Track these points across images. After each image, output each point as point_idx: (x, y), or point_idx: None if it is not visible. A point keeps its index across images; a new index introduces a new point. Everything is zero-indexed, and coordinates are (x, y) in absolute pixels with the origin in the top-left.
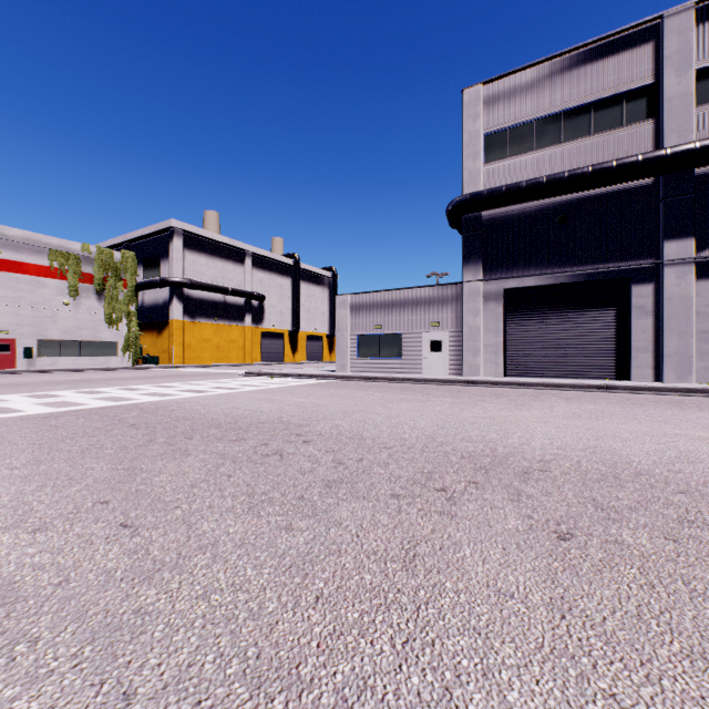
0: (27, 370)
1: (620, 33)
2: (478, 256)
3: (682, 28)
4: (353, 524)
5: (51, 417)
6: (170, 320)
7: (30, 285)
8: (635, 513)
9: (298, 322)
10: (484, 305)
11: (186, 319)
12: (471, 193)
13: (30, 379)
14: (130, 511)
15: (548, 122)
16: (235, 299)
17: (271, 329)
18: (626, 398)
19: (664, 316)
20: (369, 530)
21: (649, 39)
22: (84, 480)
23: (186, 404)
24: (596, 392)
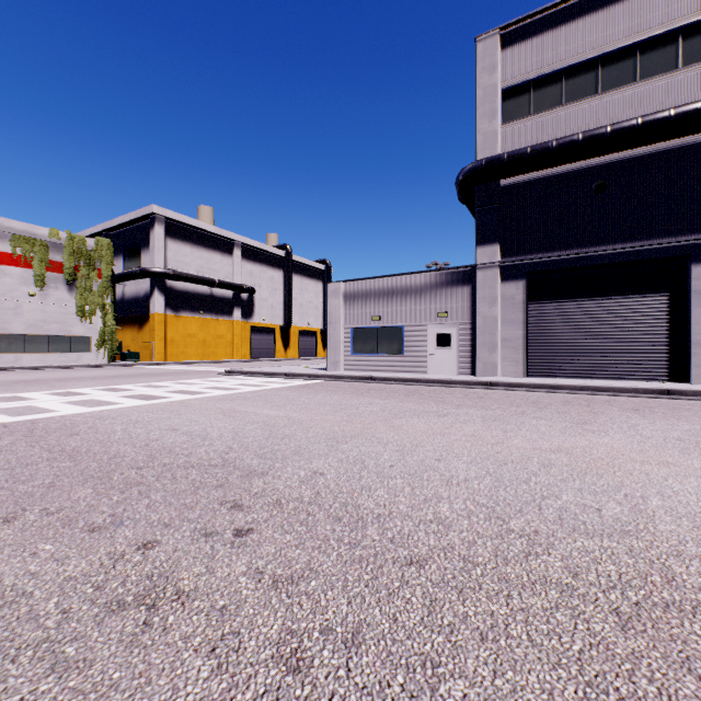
0: None
1: None
2: (494, 233)
3: None
4: None
5: None
6: (150, 314)
7: None
8: None
9: (290, 317)
10: (502, 291)
11: (169, 313)
12: (487, 157)
13: None
14: None
15: (582, 70)
16: (222, 292)
17: (262, 324)
18: None
19: None
20: None
21: None
22: None
23: (107, 421)
24: (658, 399)
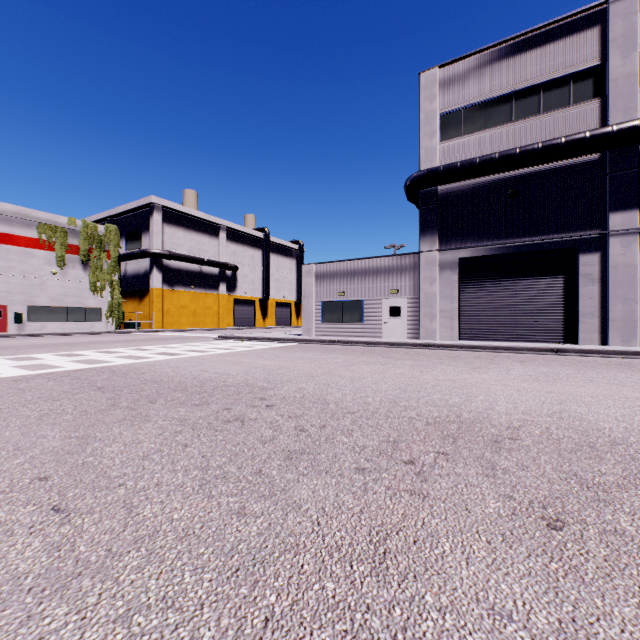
0: (16, 334)
1: (568, 18)
2: (434, 228)
3: (627, 12)
4: (314, 507)
5: (23, 379)
6: (150, 288)
7: (20, 255)
8: (626, 492)
9: (268, 291)
10: (440, 273)
11: (165, 287)
12: (428, 169)
13: (17, 342)
14: (68, 489)
15: (500, 102)
16: (210, 269)
17: (244, 297)
18: (577, 360)
19: (609, 283)
20: (332, 515)
21: (596, 23)
22: (31, 450)
23: (157, 367)
24: (547, 355)
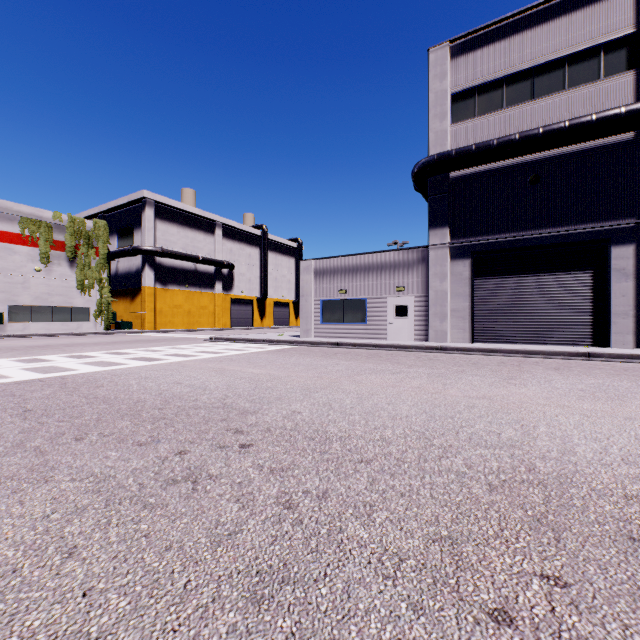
0: None
1: None
2: (445, 219)
3: None
4: None
5: None
6: (142, 287)
7: (0, 251)
8: None
9: (266, 290)
10: (451, 269)
11: (158, 286)
12: (438, 153)
13: None
14: None
15: (519, 78)
16: (205, 267)
17: (241, 296)
18: (620, 368)
19: None
20: None
21: None
22: None
23: (122, 377)
24: (579, 360)
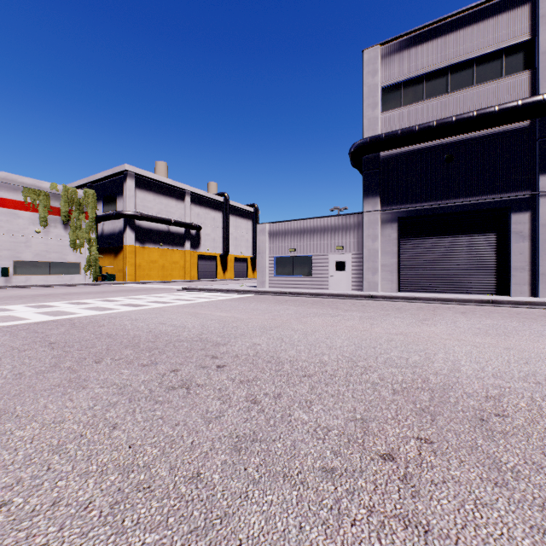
0: (3, 286)
1: None
2: (376, 190)
3: None
4: None
5: None
6: (124, 245)
7: (7, 216)
8: None
9: (227, 247)
10: (381, 231)
11: (137, 245)
12: (371, 136)
13: (0, 294)
14: None
15: (437, 75)
16: (177, 229)
17: (206, 253)
18: (514, 312)
19: (539, 240)
20: None
21: (526, 1)
22: None
23: (117, 319)
24: (483, 306)
